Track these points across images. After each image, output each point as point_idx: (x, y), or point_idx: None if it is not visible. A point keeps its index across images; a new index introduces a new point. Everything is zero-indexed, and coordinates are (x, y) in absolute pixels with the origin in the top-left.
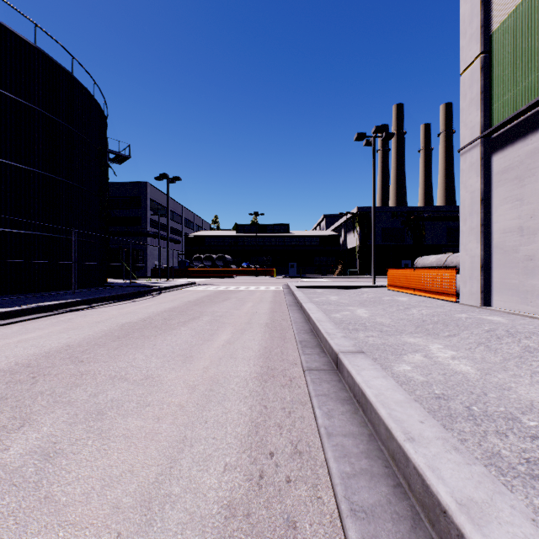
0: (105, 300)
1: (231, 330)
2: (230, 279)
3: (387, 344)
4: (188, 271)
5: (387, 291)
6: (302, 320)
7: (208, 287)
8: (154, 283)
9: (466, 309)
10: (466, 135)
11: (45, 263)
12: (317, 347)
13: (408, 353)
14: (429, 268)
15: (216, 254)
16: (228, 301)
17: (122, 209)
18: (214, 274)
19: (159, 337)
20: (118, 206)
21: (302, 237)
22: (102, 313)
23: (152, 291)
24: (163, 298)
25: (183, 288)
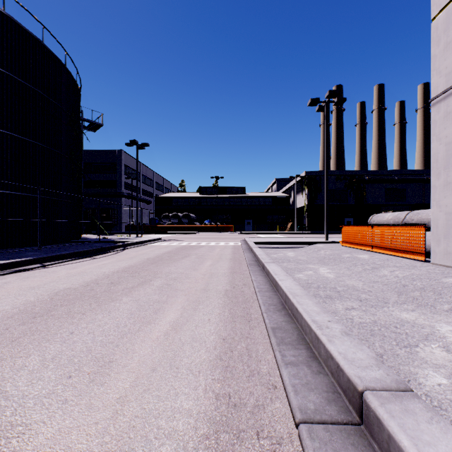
0: (63, 257)
1: (182, 302)
2: (193, 234)
3: (380, 322)
4: (157, 228)
5: (343, 248)
6: (268, 287)
7: (172, 243)
8: (122, 239)
9: (446, 271)
10: (439, 83)
11: (15, 220)
12: (300, 344)
13: (418, 342)
14: (391, 225)
15: (182, 213)
16: (187, 259)
17: (100, 173)
18: (180, 230)
19: (87, 315)
20: (96, 171)
21: (257, 198)
22: (48, 274)
23: (116, 247)
24: (124, 255)
25: (148, 244)
